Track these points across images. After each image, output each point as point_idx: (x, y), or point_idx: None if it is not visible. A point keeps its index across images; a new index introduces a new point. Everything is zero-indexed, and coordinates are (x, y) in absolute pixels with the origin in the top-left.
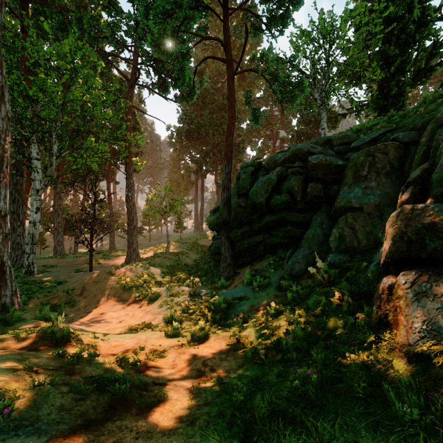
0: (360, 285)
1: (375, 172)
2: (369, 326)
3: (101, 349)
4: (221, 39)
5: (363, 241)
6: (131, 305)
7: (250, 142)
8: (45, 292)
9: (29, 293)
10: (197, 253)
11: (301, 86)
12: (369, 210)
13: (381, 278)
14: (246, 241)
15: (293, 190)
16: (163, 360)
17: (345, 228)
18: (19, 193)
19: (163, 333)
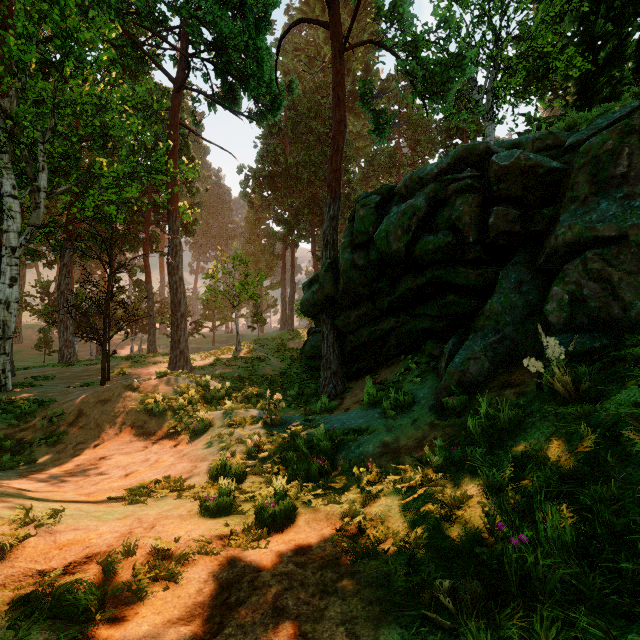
0: None
1: None
2: None
3: (19, 557)
4: (322, 39)
5: (635, 303)
6: (159, 442)
7: None
8: (12, 419)
9: None
10: (284, 360)
11: (460, 64)
12: None
13: None
14: (364, 332)
15: (460, 222)
16: (171, 590)
17: (583, 282)
18: None
19: (197, 503)
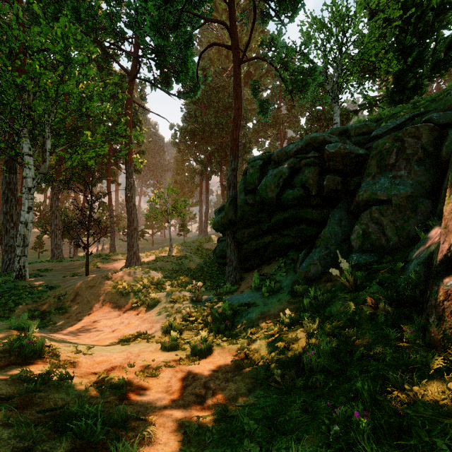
0: (400, 289)
1: (405, 159)
2: (426, 343)
3: (81, 367)
4: (227, 36)
5: (392, 238)
6: (127, 312)
7: (256, 143)
8: (34, 297)
9: (17, 298)
10: (201, 257)
11: (313, 74)
12: (400, 202)
13: (439, 279)
14: (253, 243)
15: (307, 183)
16: (155, 381)
17: (369, 224)
18: (12, 193)
19: (159, 345)
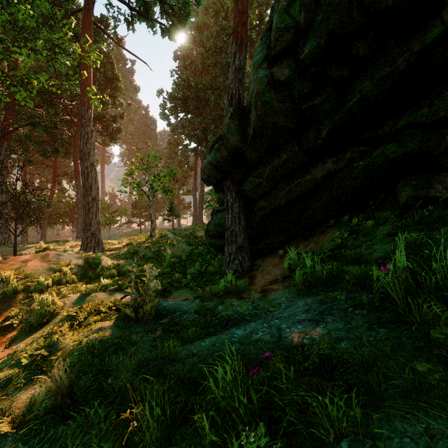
0: None
1: None
2: None
3: None
4: None
5: None
6: None
7: None
8: None
9: None
10: (192, 244)
11: None
12: None
13: None
14: (280, 191)
15: None
16: None
17: None
18: None
19: None
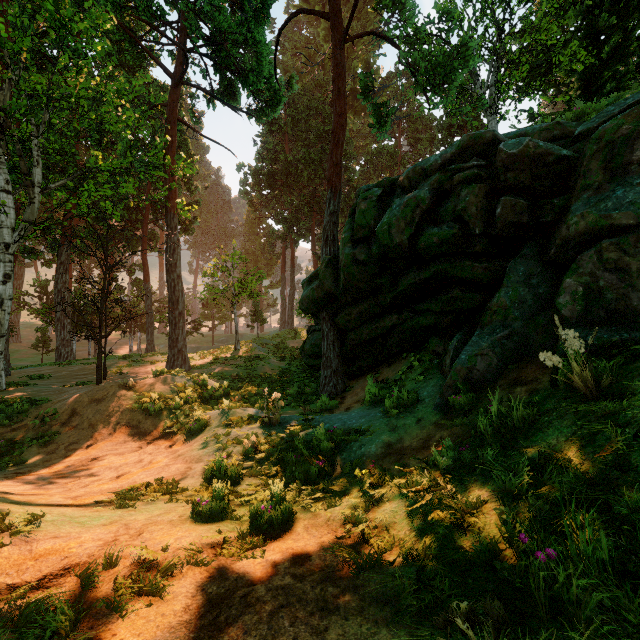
0: None
1: None
2: None
3: None
4: (322, 36)
5: None
6: (154, 443)
7: None
8: (3, 418)
9: None
10: (283, 359)
11: (463, 54)
12: None
13: None
14: (365, 329)
15: (465, 214)
16: (154, 607)
17: (598, 273)
18: None
19: (190, 507)
